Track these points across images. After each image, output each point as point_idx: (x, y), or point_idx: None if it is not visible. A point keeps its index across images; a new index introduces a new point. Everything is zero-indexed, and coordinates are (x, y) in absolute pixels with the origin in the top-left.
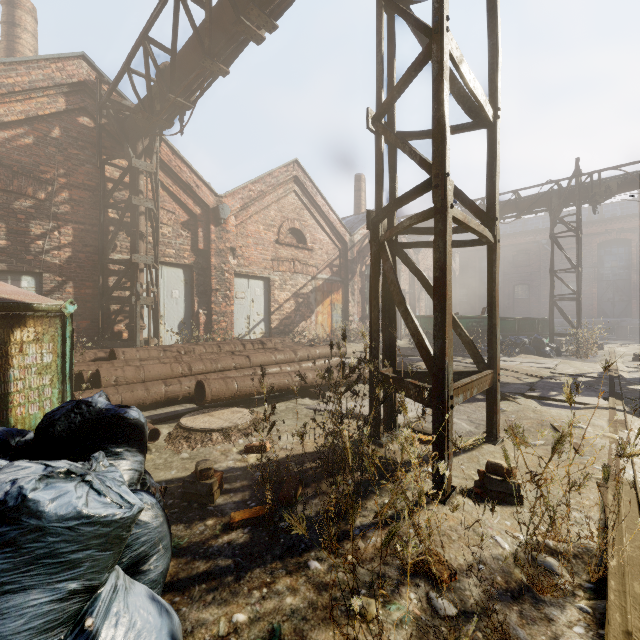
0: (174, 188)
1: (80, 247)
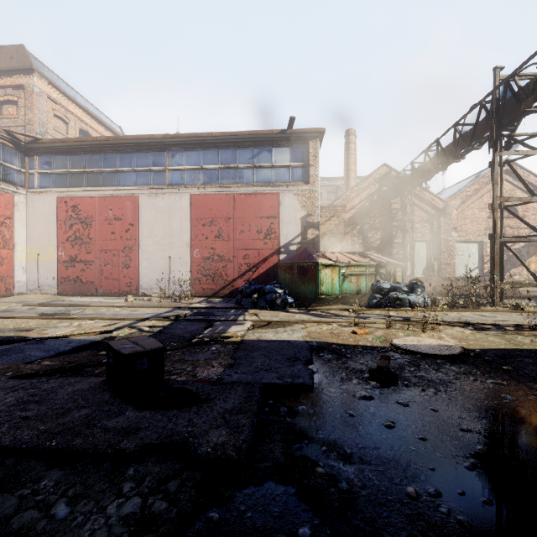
0: (421, 204)
1: (383, 239)
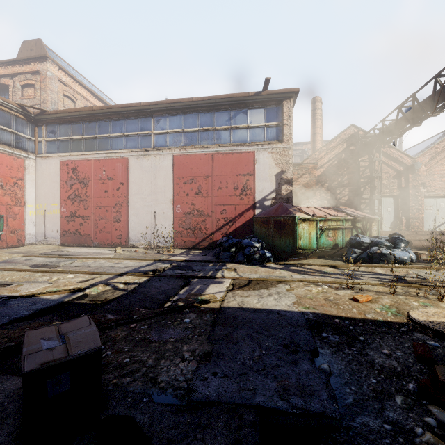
0: (388, 162)
1: (350, 195)
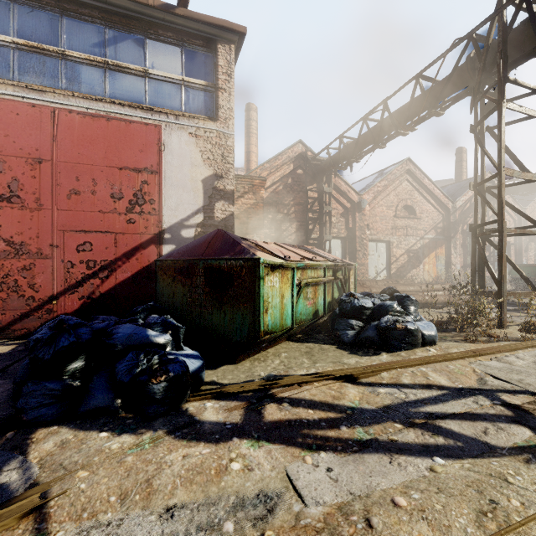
0: (337, 195)
1: (298, 233)
